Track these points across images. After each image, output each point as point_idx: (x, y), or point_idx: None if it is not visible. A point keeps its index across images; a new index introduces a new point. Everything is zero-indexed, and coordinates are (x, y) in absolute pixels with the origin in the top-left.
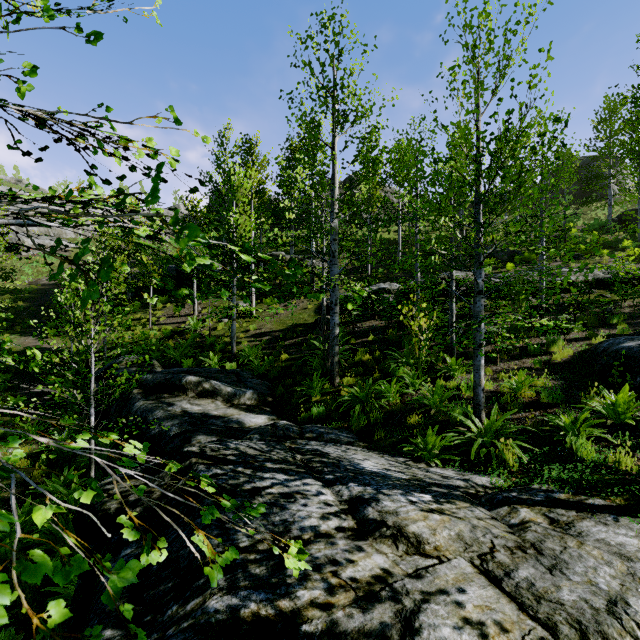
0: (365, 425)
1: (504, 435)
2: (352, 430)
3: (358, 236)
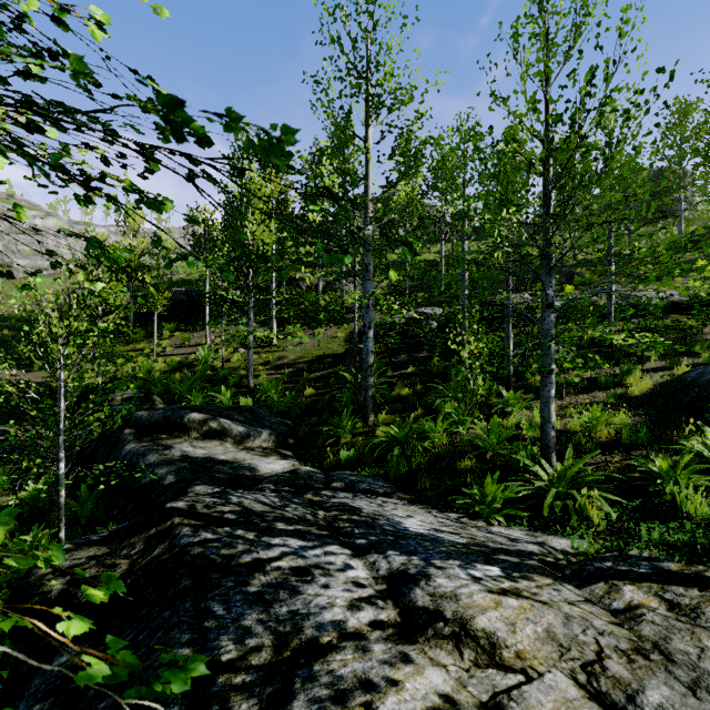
0: (405, 472)
1: (583, 484)
2: (390, 478)
3: (395, 257)
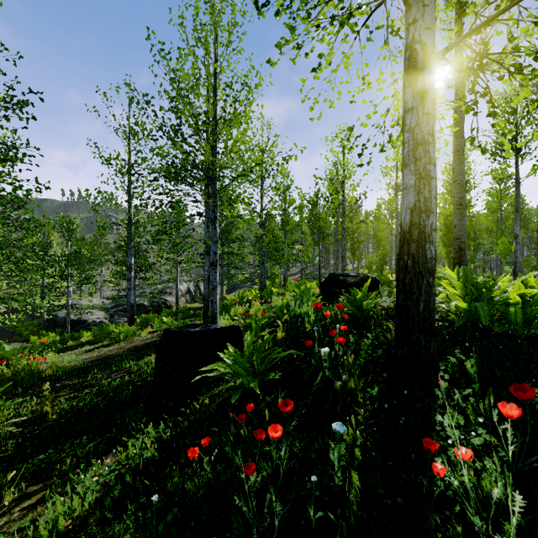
0: None
1: None
2: None
3: None
